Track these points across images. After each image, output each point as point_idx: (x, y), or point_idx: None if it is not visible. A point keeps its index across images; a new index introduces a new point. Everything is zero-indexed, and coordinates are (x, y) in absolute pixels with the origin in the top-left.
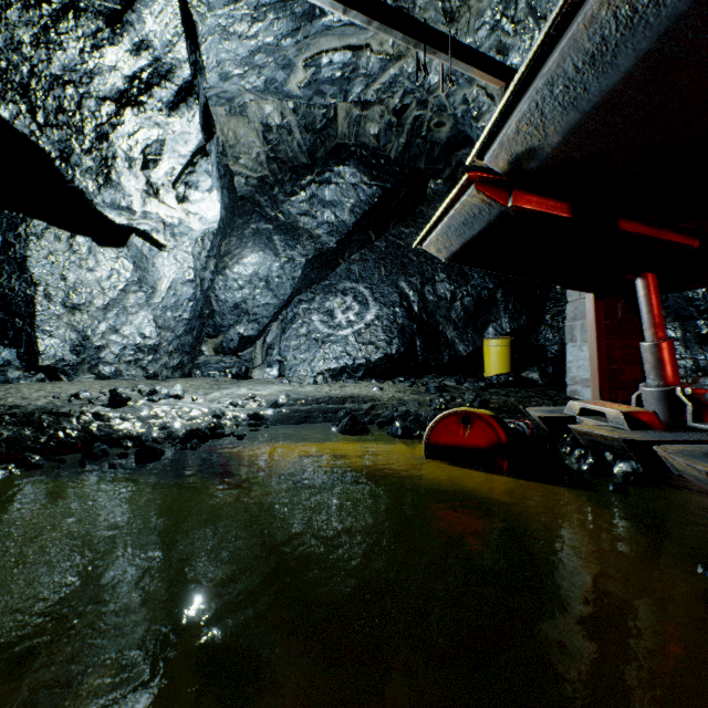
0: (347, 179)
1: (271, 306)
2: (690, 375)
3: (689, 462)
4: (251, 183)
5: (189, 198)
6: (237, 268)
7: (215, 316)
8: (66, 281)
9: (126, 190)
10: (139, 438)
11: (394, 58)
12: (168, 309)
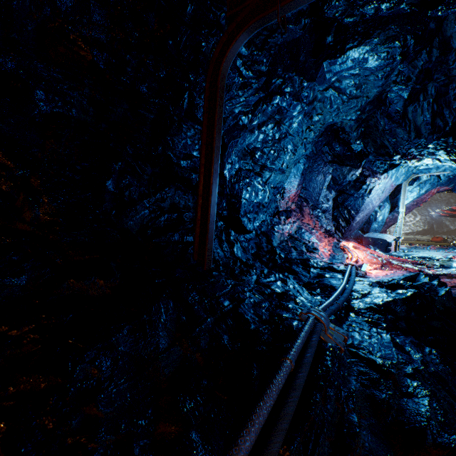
0: None
1: None
2: None
3: None
4: None
5: None
6: None
7: None
8: None
9: None
10: None
11: None
12: None
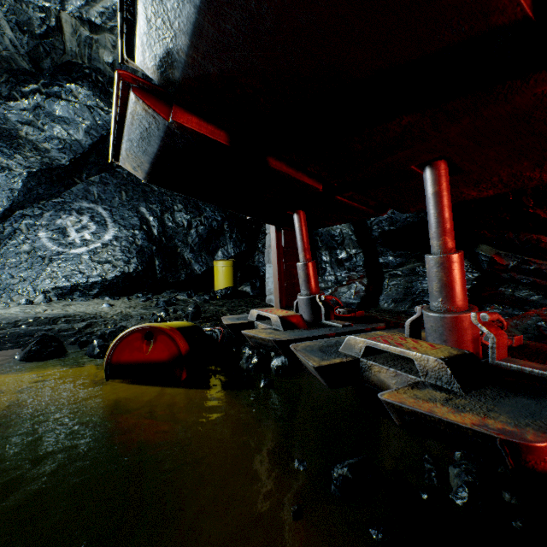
0: (82, 100)
1: None
2: (334, 286)
3: (306, 359)
4: None
5: None
6: None
7: None
8: None
9: None
10: None
11: None
12: None
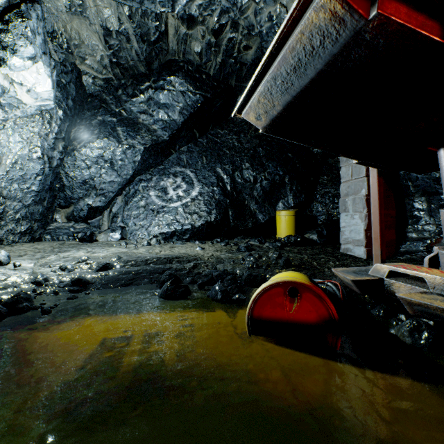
0: (177, 87)
1: (116, 184)
2: (434, 237)
3: None
4: (98, 83)
5: (5, 61)
6: (84, 150)
7: (65, 190)
8: None
9: None
10: None
11: None
12: (14, 181)
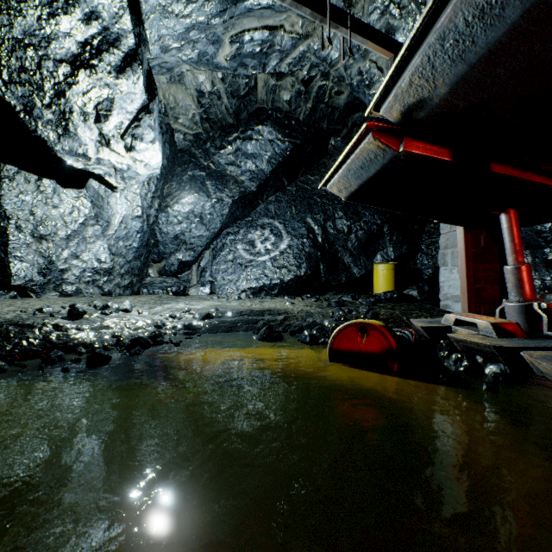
0: (265, 136)
1: (204, 238)
2: (539, 292)
3: None
4: (188, 138)
5: (135, 148)
6: (176, 206)
7: (159, 245)
8: (35, 216)
9: (82, 140)
10: (92, 345)
11: (303, 37)
12: (120, 239)
